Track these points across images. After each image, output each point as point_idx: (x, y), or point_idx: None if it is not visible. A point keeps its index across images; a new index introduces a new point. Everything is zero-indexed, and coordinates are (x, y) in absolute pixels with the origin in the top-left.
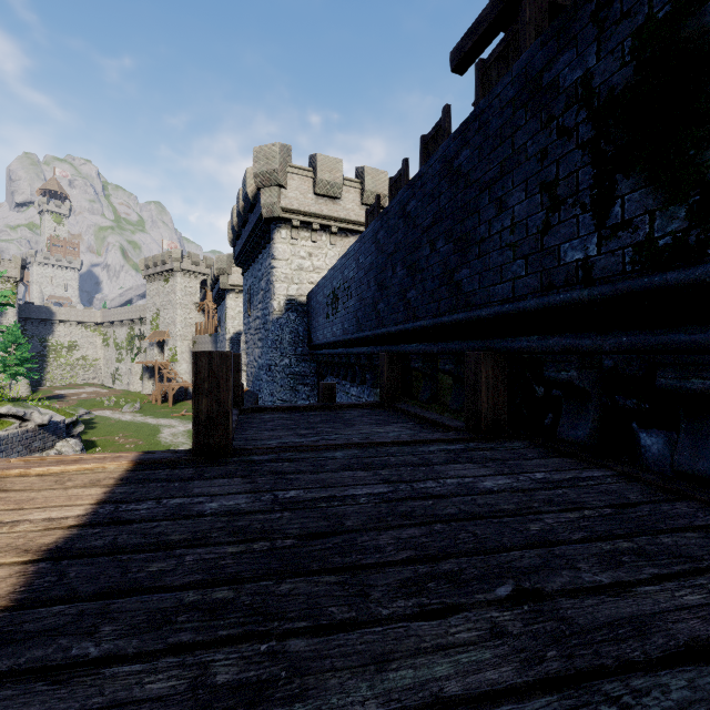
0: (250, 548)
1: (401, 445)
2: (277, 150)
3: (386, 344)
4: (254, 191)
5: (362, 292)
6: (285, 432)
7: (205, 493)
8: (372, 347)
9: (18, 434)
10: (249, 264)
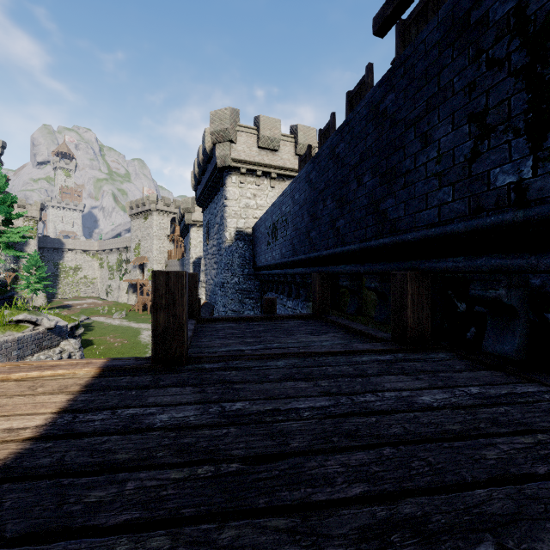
0: (193, 474)
1: (335, 355)
2: (229, 113)
3: (317, 265)
4: (211, 146)
5: (297, 223)
6: (234, 340)
7: (158, 402)
8: (305, 268)
9: (31, 335)
10: (207, 204)
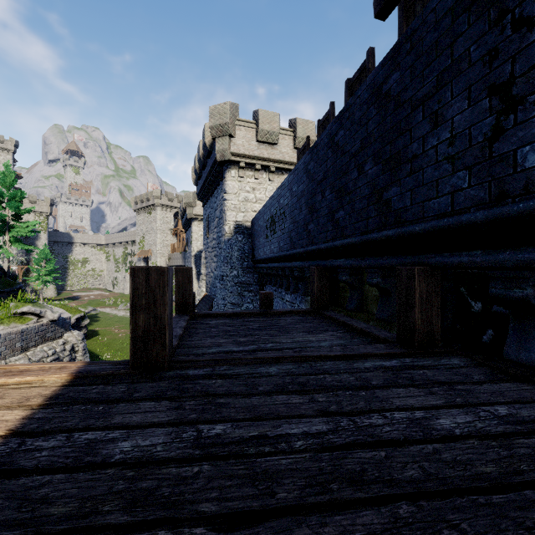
0: None
1: (334, 359)
2: (228, 107)
3: (316, 259)
4: (211, 141)
5: (295, 215)
6: (226, 339)
7: (126, 422)
8: (303, 262)
9: (35, 327)
10: (207, 198)
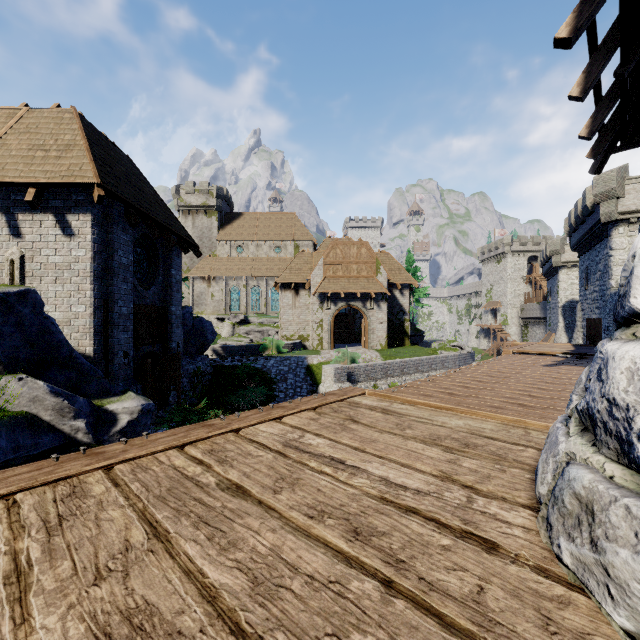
0: None
1: None
2: (615, 174)
3: None
4: (592, 202)
5: None
6: None
7: None
8: None
9: (461, 355)
10: (585, 251)
